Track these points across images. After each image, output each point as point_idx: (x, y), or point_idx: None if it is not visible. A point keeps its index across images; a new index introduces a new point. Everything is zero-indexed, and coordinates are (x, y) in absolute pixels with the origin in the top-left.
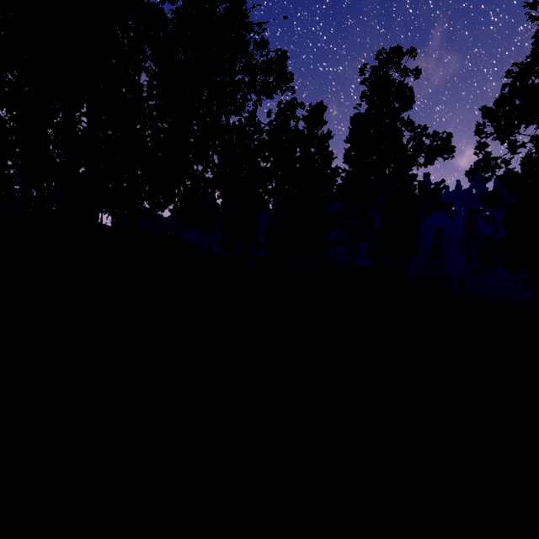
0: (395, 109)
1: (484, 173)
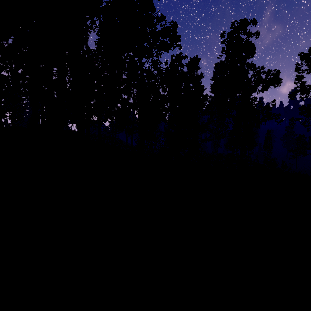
0: (243, 57)
1: (301, 94)
